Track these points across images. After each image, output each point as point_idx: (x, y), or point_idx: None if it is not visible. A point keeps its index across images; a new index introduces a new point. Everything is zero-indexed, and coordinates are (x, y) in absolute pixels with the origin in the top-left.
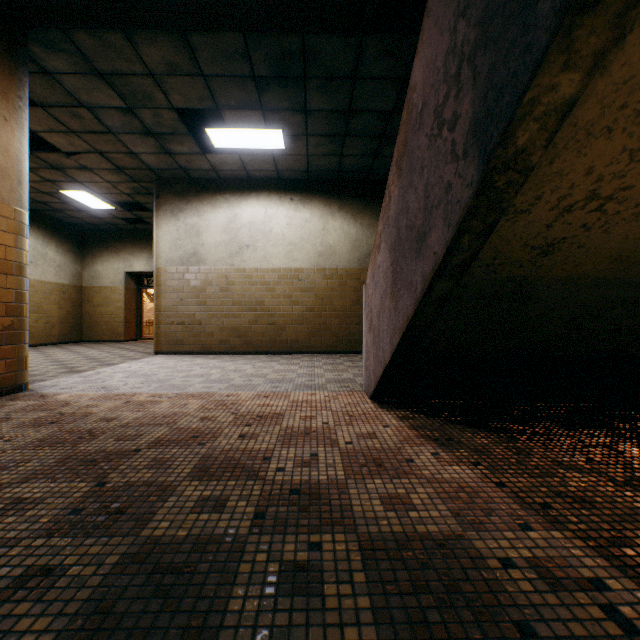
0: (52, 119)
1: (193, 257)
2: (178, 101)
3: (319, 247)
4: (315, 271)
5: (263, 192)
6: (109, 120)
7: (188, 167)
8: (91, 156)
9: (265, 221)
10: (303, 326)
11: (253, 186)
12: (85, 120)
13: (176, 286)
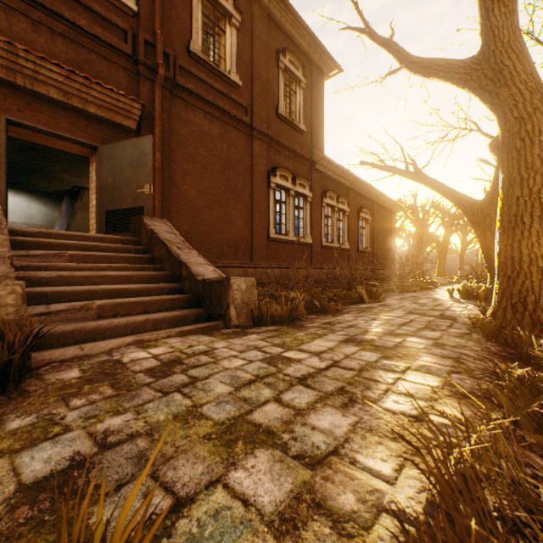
0: None
1: None
2: None
3: (26, 214)
4: (24, 224)
5: None
6: None
7: None
8: None
9: None
10: None
11: None
12: None
13: None
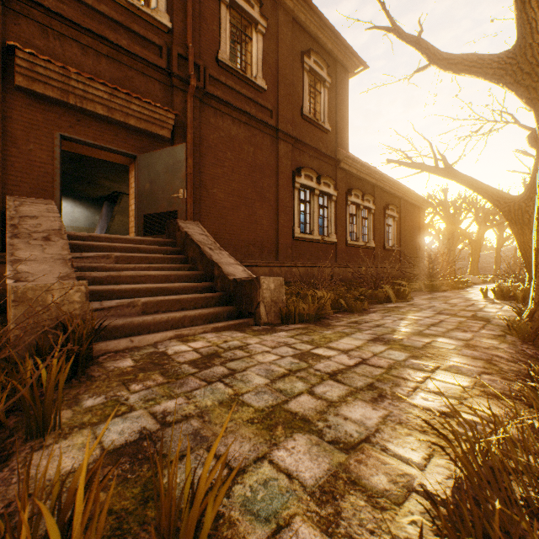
0: None
1: None
2: None
3: (71, 218)
4: (69, 227)
5: None
6: None
7: None
8: None
9: None
10: None
11: None
12: None
13: None
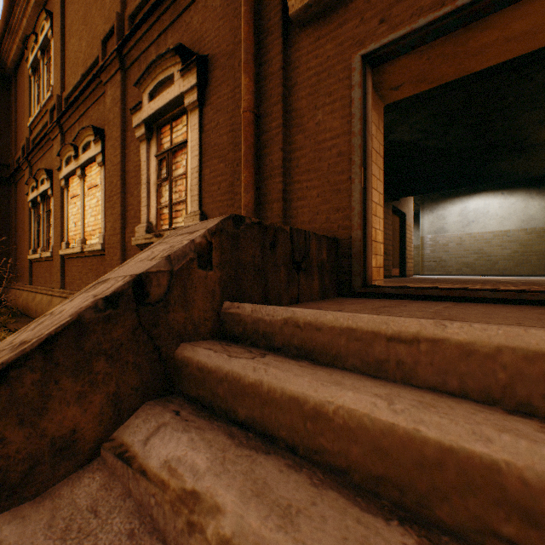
0: None
1: (440, 230)
2: None
3: (521, 217)
4: (518, 231)
5: (482, 193)
6: None
7: None
8: None
9: (483, 207)
10: (509, 261)
11: (476, 190)
12: None
13: (431, 244)
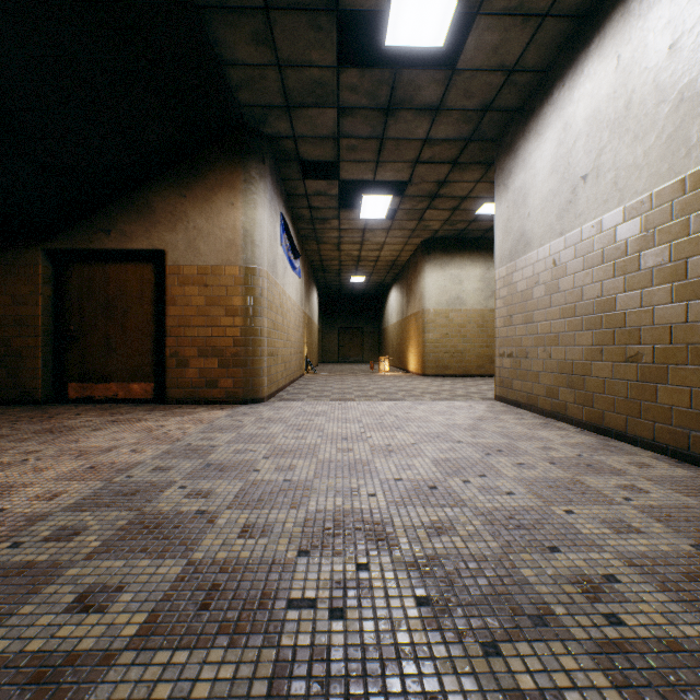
0: (357, 164)
1: (519, 242)
2: (323, 58)
3: None
4: None
5: (610, 19)
6: (360, 132)
7: (483, 102)
8: (421, 170)
9: (614, 90)
10: None
11: (592, 27)
12: (359, 147)
13: (506, 296)
